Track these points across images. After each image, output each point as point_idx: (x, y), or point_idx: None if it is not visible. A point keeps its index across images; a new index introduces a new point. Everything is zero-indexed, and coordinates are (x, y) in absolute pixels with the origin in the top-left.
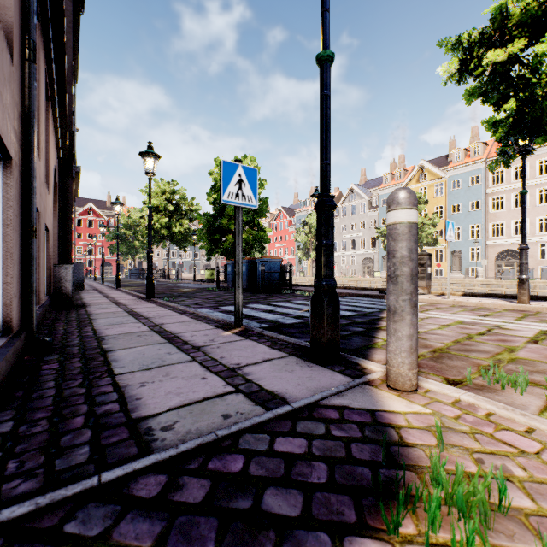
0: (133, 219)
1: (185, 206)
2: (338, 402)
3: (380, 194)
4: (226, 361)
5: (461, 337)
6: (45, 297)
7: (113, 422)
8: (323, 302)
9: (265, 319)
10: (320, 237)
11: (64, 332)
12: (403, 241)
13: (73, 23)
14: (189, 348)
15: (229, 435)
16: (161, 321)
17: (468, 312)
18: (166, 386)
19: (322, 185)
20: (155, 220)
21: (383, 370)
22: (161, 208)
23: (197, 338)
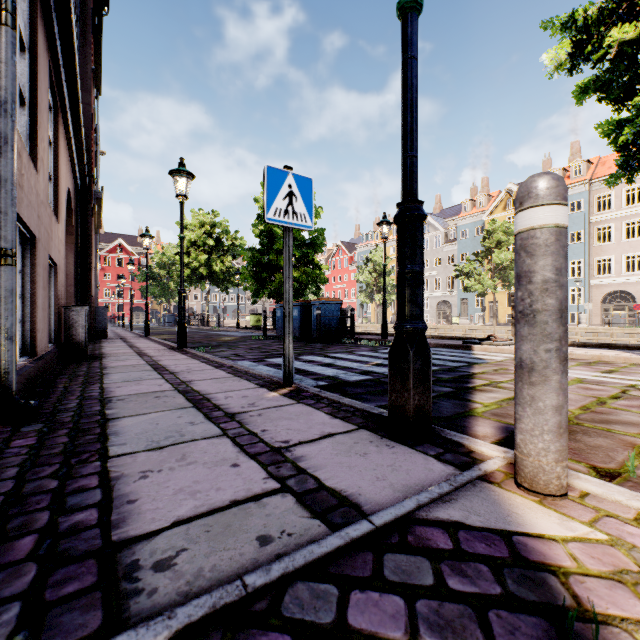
0: (167, 256)
1: (227, 240)
2: (444, 515)
3: (459, 225)
4: (270, 436)
5: (588, 401)
6: (52, 345)
7: (78, 549)
8: (408, 353)
9: (322, 374)
10: (404, 260)
11: (63, 390)
12: (547, 256)
13: (94, 22)
14: (220, 415)
15: (267, 585)
16: (190, 377)
17: (585, 367)
18: (177, 479)
19: (406, 186)
20: (192, 258)
21: (502, 455)
22: (200, 243)
23: (232, 400)
